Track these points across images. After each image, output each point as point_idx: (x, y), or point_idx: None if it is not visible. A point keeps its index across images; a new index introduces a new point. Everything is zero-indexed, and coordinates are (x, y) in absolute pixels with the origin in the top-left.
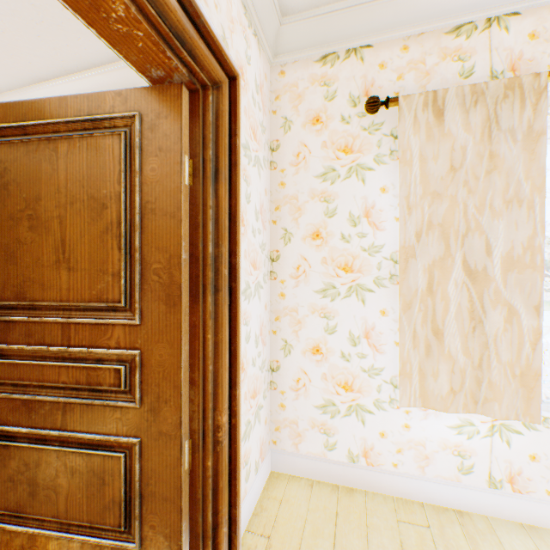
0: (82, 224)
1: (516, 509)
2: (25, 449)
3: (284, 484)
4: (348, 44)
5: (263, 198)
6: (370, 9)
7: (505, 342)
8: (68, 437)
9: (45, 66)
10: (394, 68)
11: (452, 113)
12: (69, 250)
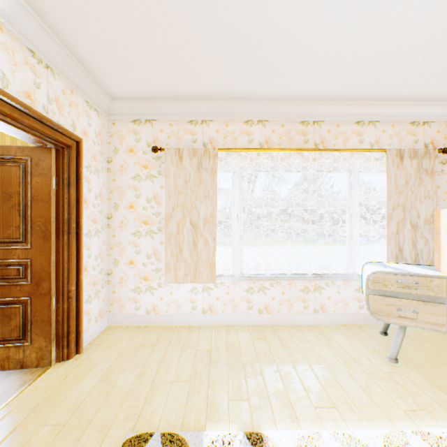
0: None
1: (212, 320)
2: None
3: (114, 329)
4: (145, 118)
5: (102, 187)
6: (154, 106)
7: (204, 253)
8: None
9: None
10: (167, 133)
11: (186, 158)
12: None
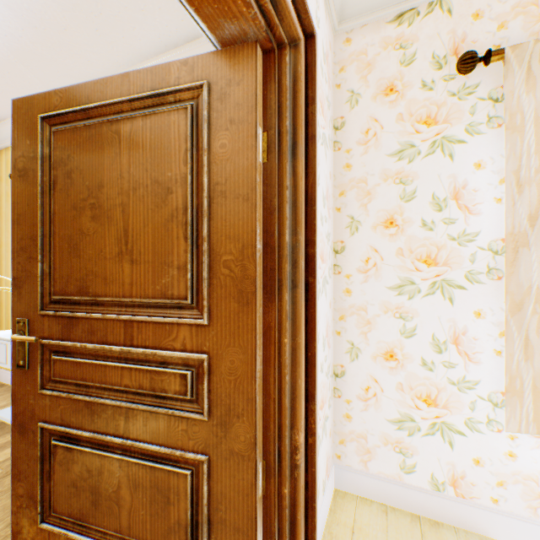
0: (145, 212)
1: None
2: (87, 454)
3: (353, 507)
4: None
5: (328, 181)
6: None
7: None
8: (130, 446)
9: (102, 63)
10: (494, 16)
11: None
12: (131, 241)
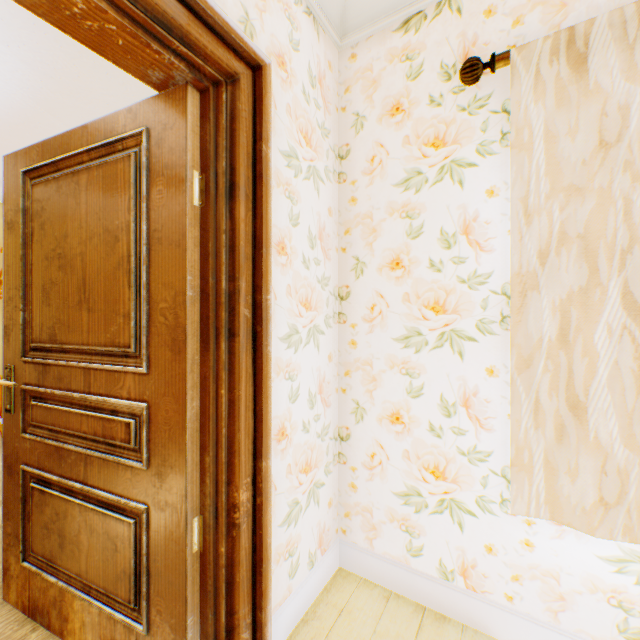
0: (99, 261)
1: None
2: (56, 497)
3: (352, 588)
4: None
5: (325, 219)
6: None
7: None
8: (89, 492)
9: (121, 105)
10: (508, 10)
11: (602, 54)
12: (89, 289)
